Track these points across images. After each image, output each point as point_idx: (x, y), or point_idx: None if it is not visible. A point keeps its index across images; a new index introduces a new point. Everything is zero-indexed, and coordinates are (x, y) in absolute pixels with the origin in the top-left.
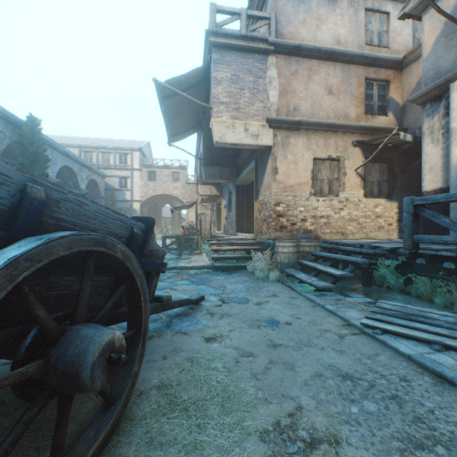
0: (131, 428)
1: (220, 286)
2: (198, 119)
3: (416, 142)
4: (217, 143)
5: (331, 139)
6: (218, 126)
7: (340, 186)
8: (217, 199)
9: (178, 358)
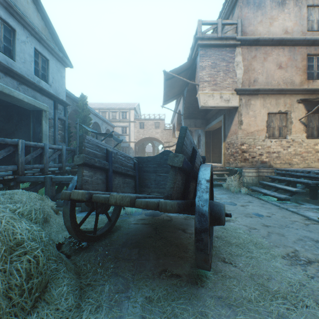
0: (217, 249)
1: None
2: (182, 90)
3: None
4: (202, 106)
5: (281, 99)
6: (202, 96)
7: (287, 131)
8: None
9: (216, 227)
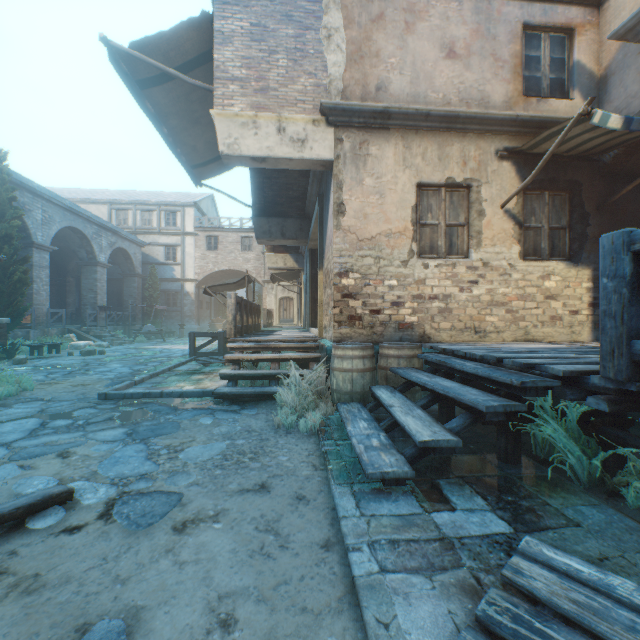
0: None
1: (175, 448)
2: None
3: (631, 145)
4: (224, 156)
5: (453, 146)
6: (225, 123)
7: (471, 237)
8: (299, 275)
9: None
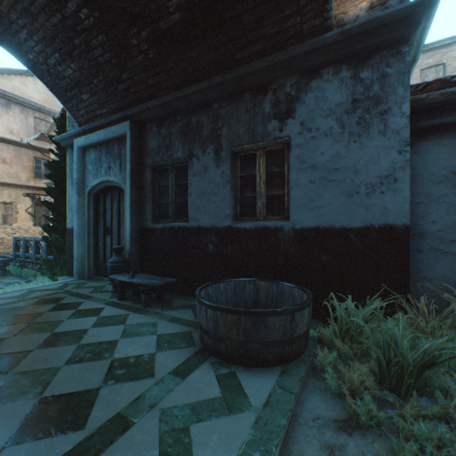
0: None
1: None
2: None
3: None
4: None
5: (6, 191)
6: None
7: (14, 219)
8: None
9: None
